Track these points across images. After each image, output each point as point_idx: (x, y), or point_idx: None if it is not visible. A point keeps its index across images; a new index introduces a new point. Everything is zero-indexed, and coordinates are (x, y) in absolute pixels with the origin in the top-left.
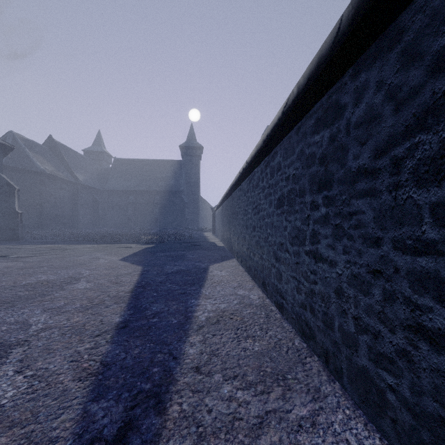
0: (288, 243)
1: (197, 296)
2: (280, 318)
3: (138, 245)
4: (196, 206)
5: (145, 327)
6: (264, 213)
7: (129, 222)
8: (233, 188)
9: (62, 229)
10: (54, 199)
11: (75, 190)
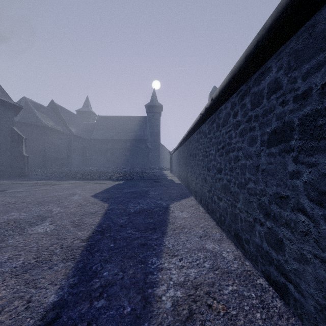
0: (304, 198)
1: (159, 251)
2: (285, 310)
3: (111, 182)
4: (157, 151)
5: (82, 325)
6: (238, 154)
7: (108, 162)
8: (192, 132)
9: (60, 168)
10: (54, 146)
11: (69, 139)
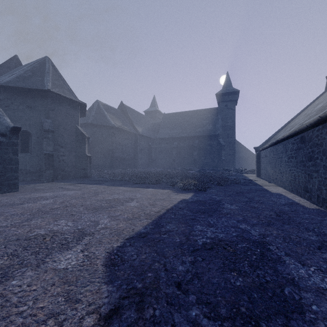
0: None
1: None
2: None
3: (172, 194)
4: (232, 148)
5: None
6: None
7: (174, 163)
8: None
9: (125, 169)
10: (121, 146)
11: (136, 139)
